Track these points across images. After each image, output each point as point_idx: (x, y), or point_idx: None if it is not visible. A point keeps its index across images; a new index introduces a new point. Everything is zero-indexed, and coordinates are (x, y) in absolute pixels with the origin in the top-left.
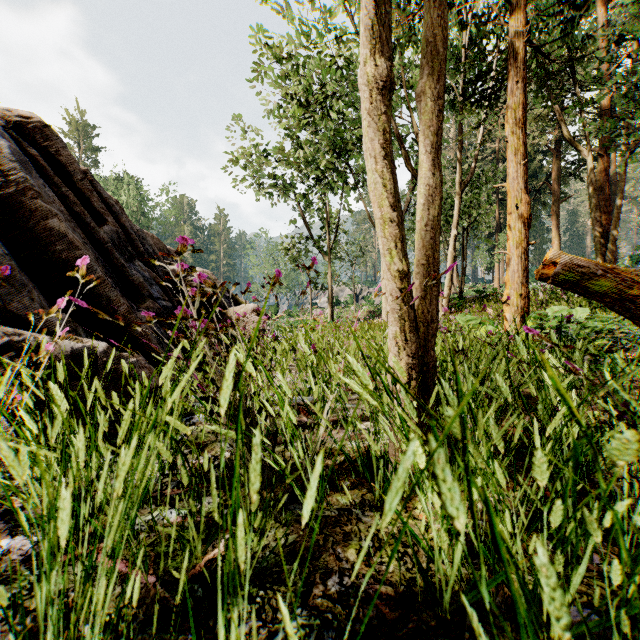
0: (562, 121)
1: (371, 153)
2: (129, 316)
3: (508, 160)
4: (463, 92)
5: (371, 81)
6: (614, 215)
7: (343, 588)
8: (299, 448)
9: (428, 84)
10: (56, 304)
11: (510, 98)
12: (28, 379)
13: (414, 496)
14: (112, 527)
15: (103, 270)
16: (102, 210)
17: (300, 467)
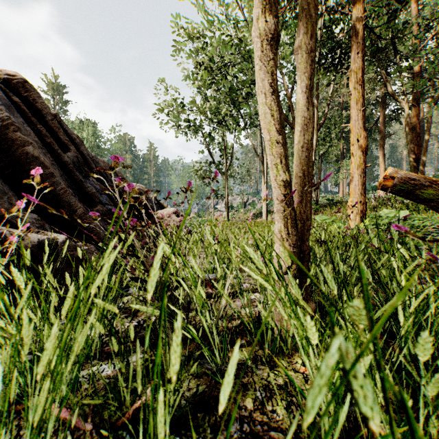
0: (387, 82)
1: (262, 90)
2: (84, 216)
3: (351, 107)
4: (319, 61)
5: (262, 34)
6: (423, 147)
7: (243, 434)
8: (207, 317)
9: (304, 41)
10: (18, 206)
11: (353, 64)
12: (3, 263)
13: (294, 352)
14: (41, 403)
15: (66, 183)
16: (66, 141)
17: (208, 331)
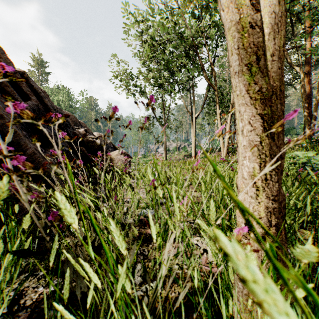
0: (287, 55)
1: None
2: (34, 156)
3: None
4: None
5: None
6: (315, 104)
7: None
8: None
9: None
10: None
11: None
12: None
13: None
14: None
15: (20, 126)
16: (28, 92)
17: None
